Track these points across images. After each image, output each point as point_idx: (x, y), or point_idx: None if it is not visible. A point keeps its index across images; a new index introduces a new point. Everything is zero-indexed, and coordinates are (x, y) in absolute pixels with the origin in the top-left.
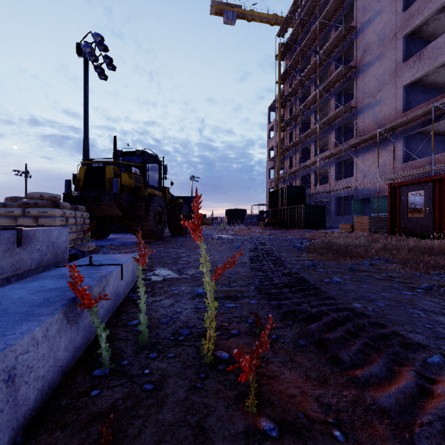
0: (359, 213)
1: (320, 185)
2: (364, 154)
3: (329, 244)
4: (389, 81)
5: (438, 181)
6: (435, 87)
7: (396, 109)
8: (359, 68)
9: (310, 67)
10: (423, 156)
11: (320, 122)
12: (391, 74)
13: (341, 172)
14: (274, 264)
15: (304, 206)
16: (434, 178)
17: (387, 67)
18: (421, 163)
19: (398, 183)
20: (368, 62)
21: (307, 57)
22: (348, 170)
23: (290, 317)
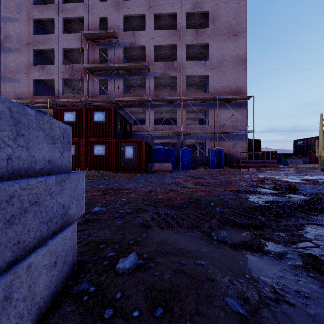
0: None
1: None
2: None
3: None
4: (25, 71)
5: None
6: (51, 88)
7: (29, 91)
8: (1, 46)
9: None
10: None
11: None
12: (26, 67)
13: None
14: None
15: None
16: None
17: (24, 61)
18: None
19: None
20: (9, 48)
21: None
22: None
23: None
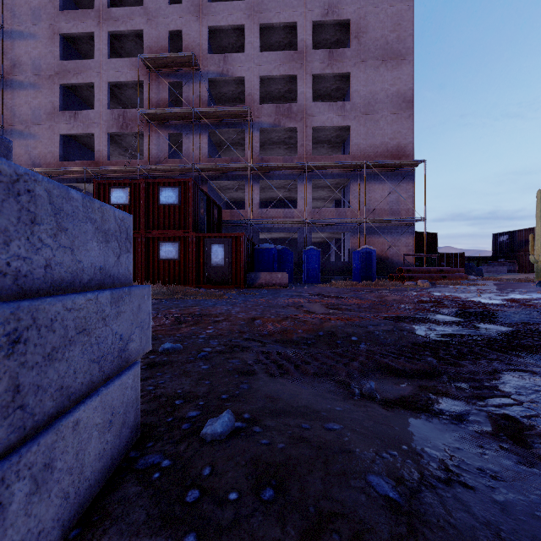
0: None
1: None
2: None
3: None
4: (46, 120)
5: None
6: (89, 149)
7: (53, 154)
8: (7, 80)
9: None
10: None
11: None
12: (48, 114)
13: None
14: None
15: None
16: None
17: (44, 104)
18: None
19: None
20: (21, 82)
21: None
22: None
23: None
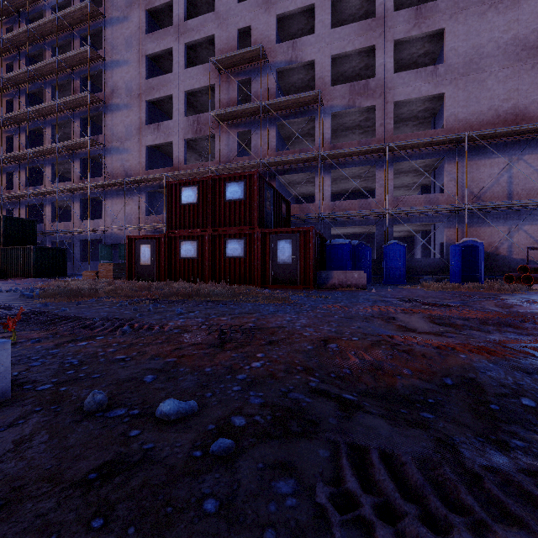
0: (107, 259)
1: (61, 221)
2: (113, 197)
3: (65, 290)
4: (136, 135)
5: (158, 239)
6: (171, 157)
7: (141, 164)
8: (108, 105)
9: (45, 64)
10: (162, 212)
11: (61, 143)
12: (137, 129)
13: (88, 211)
14: (3, 308)
15: (35, 247)
16: (157, 236)
17: (134, 121)
18: (159, 218)
19: (134, 236)
20: (117, 104)
21: (40, 46)
22: (97, 210)
23: (28, 325)
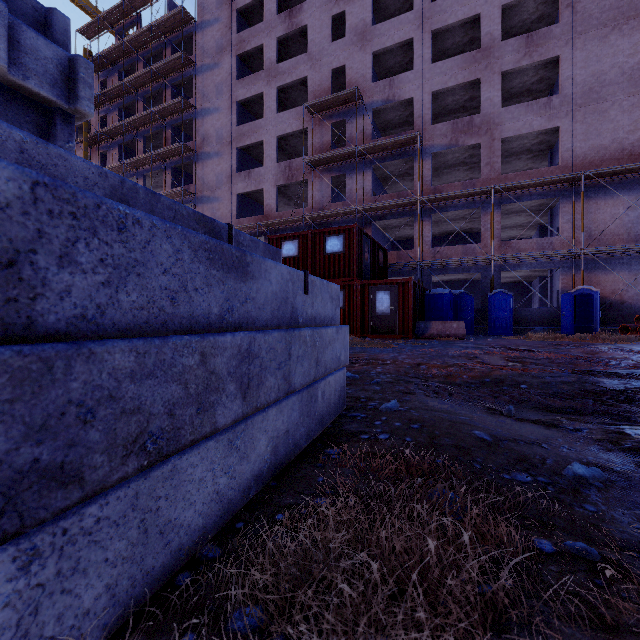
0: None
1: None
2: None
3: None
4: (226, 183)
5: None
6: (259, 203)
7: (232, 213)
8: (198, 153)
9: (139, 117)
10: None
11: None
12: (228, 177)
13: None
14: None
15: None
16: None
17: (225, 169)
18: None
19: None
20: (208, 153)
21: (133, 98)
22: None
23: None
